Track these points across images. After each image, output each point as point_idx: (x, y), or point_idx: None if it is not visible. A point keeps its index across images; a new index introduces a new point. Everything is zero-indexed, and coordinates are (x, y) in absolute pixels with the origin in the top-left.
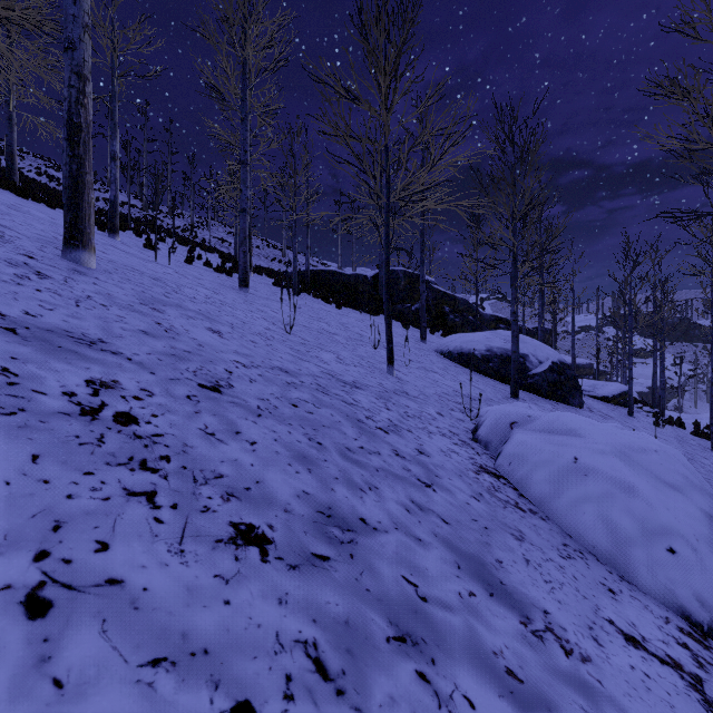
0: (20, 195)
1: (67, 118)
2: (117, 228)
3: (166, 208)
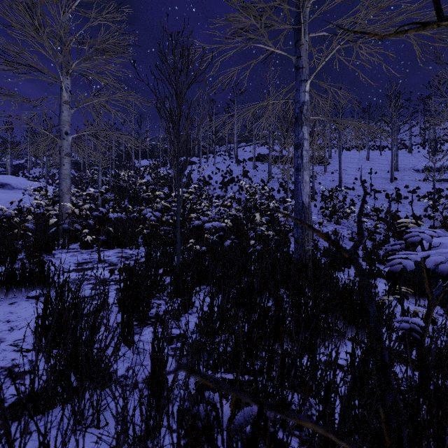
0: None
1: None
2: (410, 151)
3: None
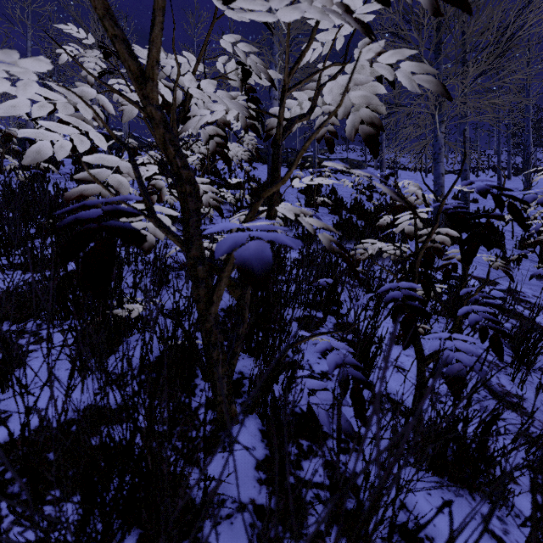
0: None
1: None
2: None
3: (493, 151)
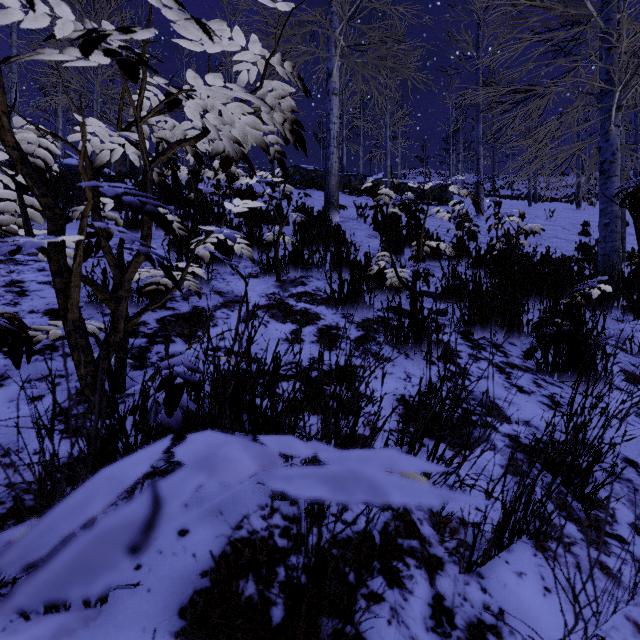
0: (541, 202)
1: (577, 186)
2: None
3: None
